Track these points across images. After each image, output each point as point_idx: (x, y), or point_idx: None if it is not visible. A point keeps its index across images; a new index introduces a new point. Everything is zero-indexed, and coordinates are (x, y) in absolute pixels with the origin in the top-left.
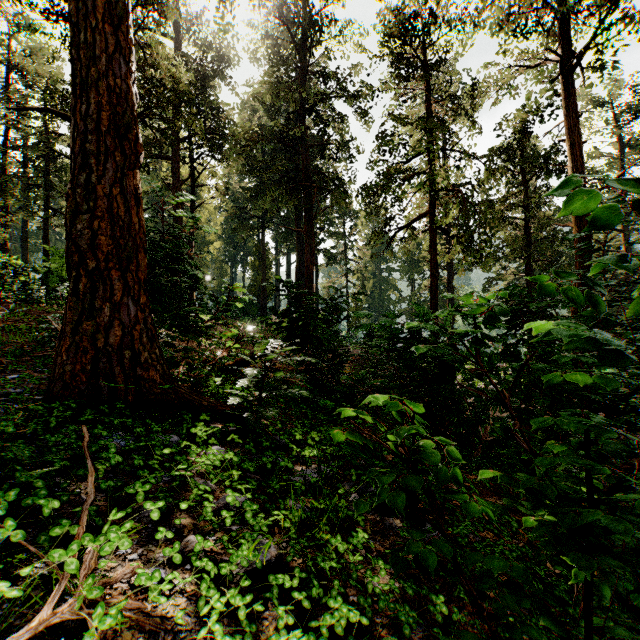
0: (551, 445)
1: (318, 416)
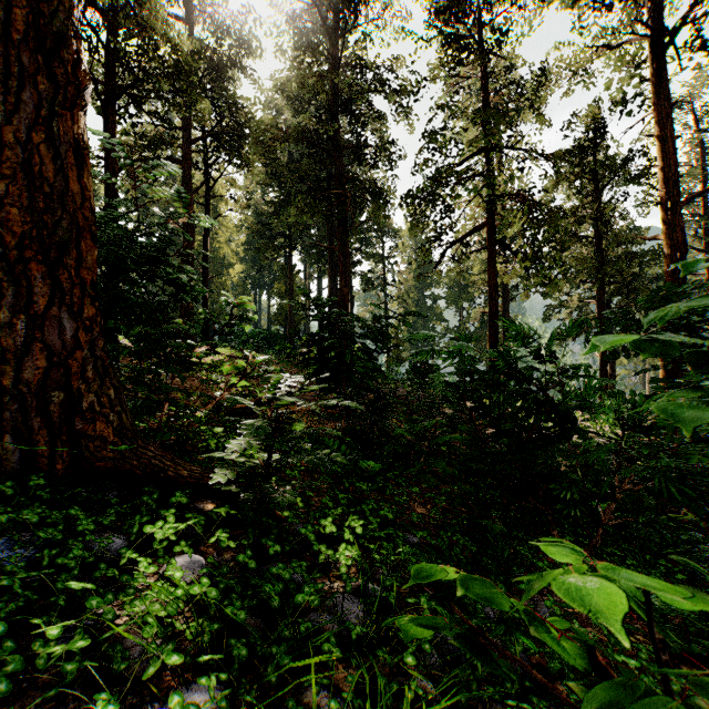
0: None
1: (358, 485)
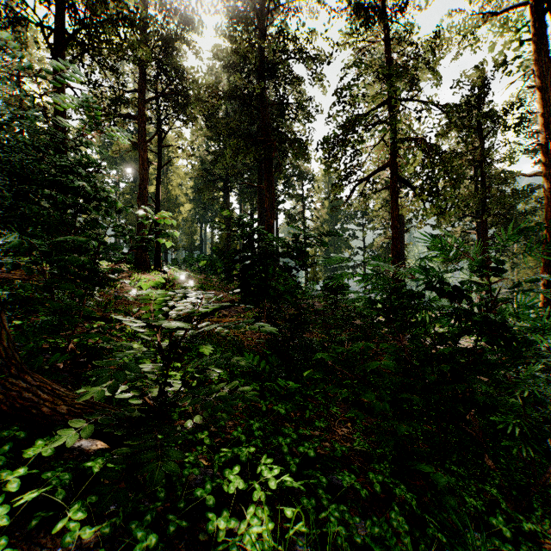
0: None
1: (276, 408)
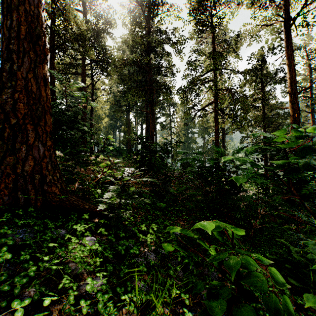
0: None
1: (156, 212)
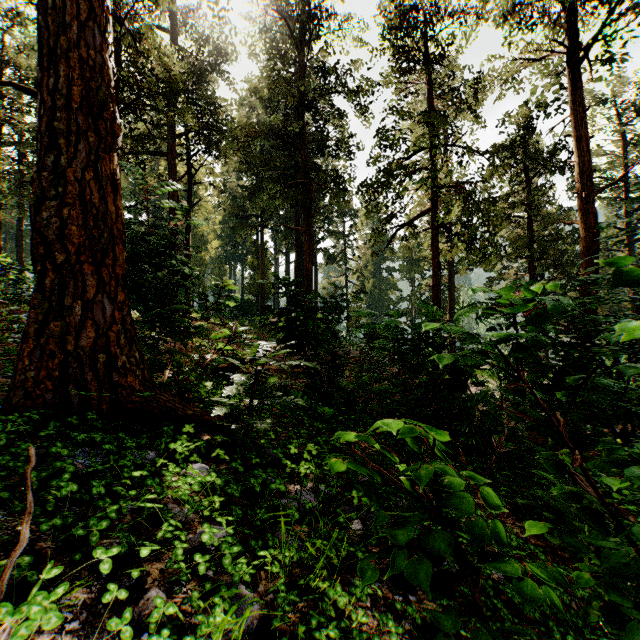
0: (608, 478)
1: (316, 424)
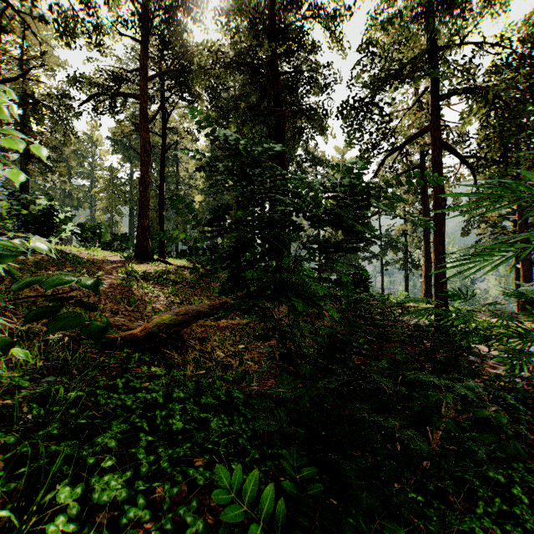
0: None
1: None
